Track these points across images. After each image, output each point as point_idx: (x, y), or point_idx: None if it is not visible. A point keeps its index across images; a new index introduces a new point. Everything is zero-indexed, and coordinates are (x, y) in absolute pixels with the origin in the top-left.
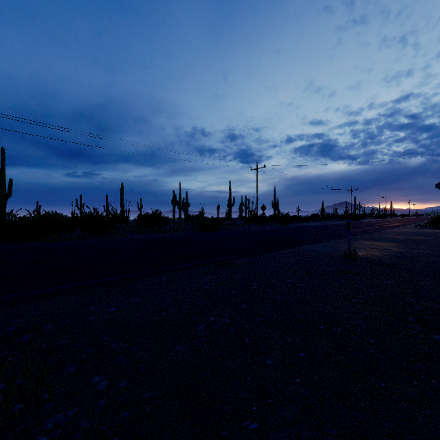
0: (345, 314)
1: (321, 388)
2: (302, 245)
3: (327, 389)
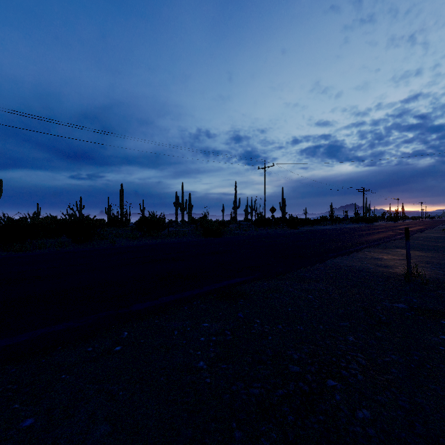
0: None
1: None
2: (331, 257)
3: None
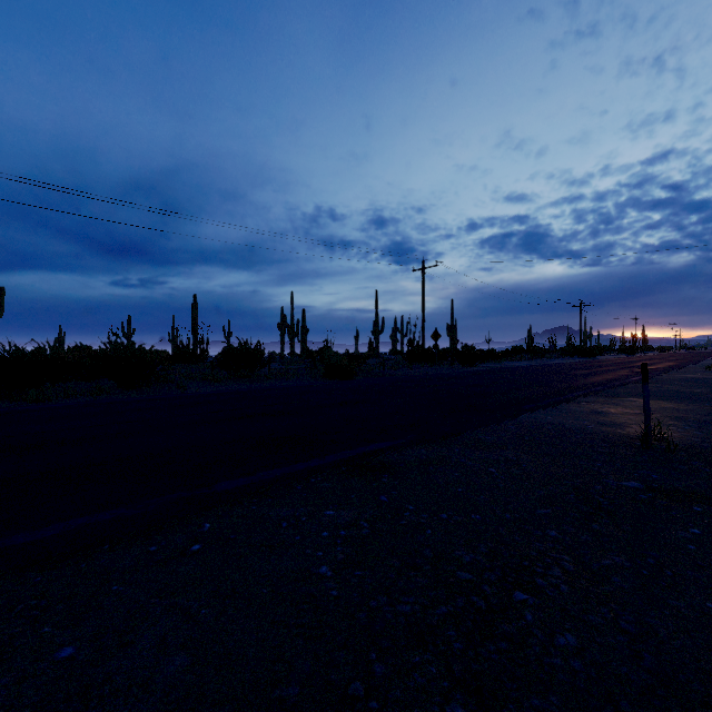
0: None
1: None
2: (526, 410)
3: None
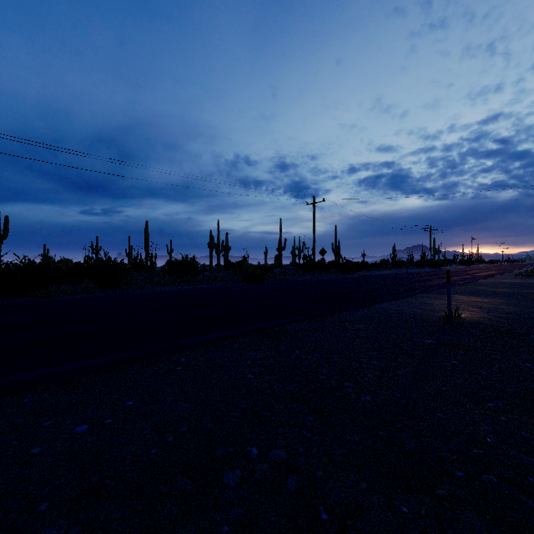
0: (490, 439)
1: None
2: (379, 302)
3: None
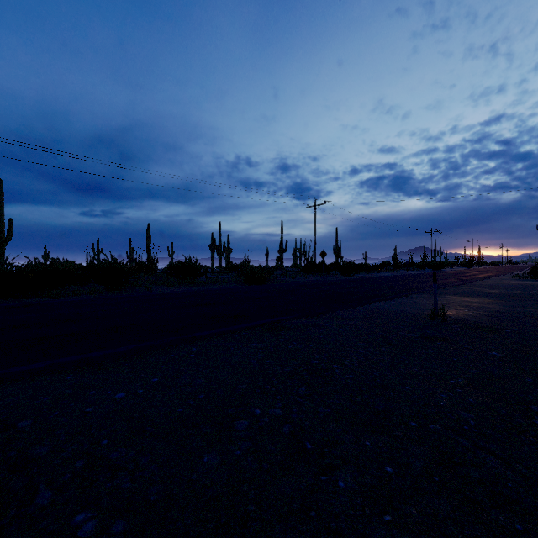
0: (443, 402)
1: (425, 533)
2: (373, 301)
3: (434, 535)
